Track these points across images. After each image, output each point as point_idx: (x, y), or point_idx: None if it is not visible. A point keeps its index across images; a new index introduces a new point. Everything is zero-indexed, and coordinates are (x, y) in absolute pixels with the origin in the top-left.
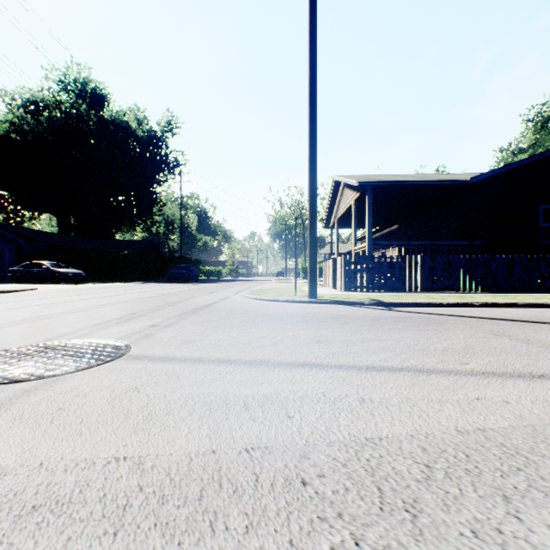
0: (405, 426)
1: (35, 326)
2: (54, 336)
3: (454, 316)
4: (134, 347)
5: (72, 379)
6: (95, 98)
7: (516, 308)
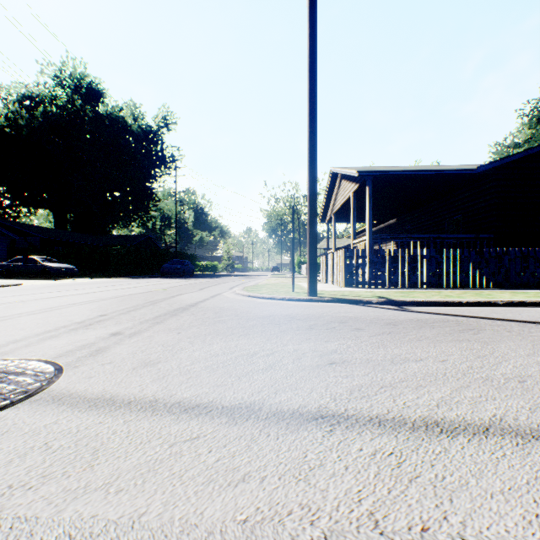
0: None
1: None
2: None
3: (485, 319)
4: (65, 375)
5: None
6: (91, 93)
7: None
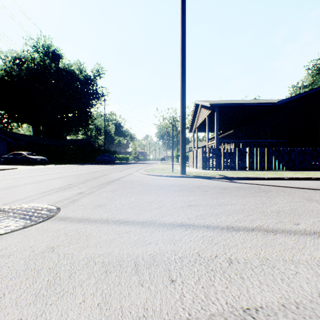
0: (274, 293)
1: (3, 193)
2: (11, 201)
3: (274, 186)
4: (62, 210)
5: (6, 239)
6: (54, 56)
7: (311, 181)
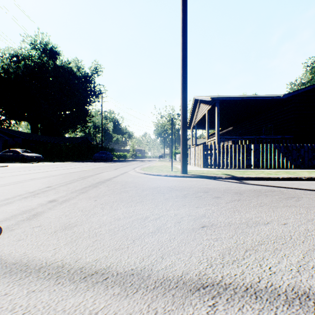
0: None
1: None
2: None
3: (298, 189)
4: None
5: None
6: (52, 53)
7: None
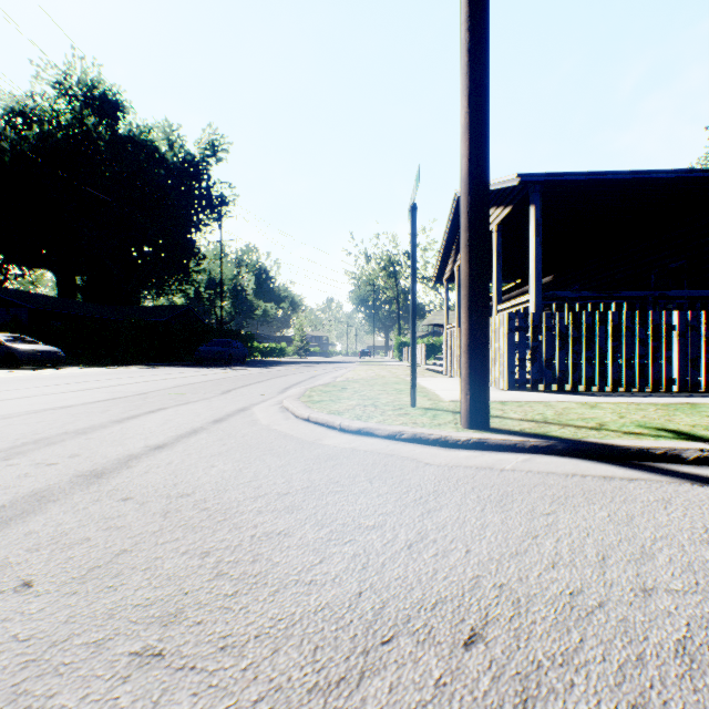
0: None
1: None
2: None
3: None
4: None
5: None
6: (106, 106)
7: None
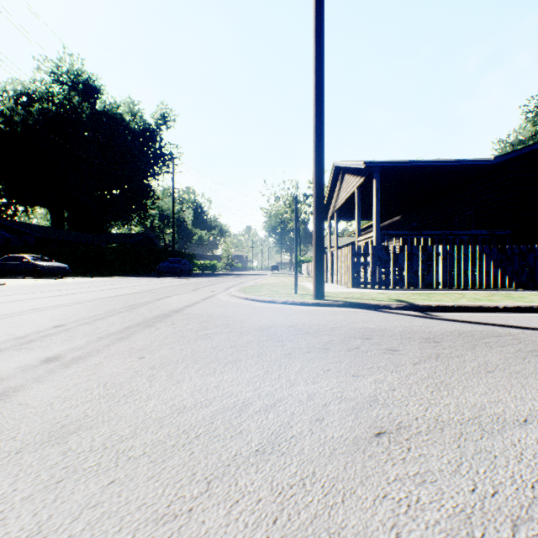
0: None
1: None
2: None
3: None
4: None
5: None
6: (88, 89)
7: None
